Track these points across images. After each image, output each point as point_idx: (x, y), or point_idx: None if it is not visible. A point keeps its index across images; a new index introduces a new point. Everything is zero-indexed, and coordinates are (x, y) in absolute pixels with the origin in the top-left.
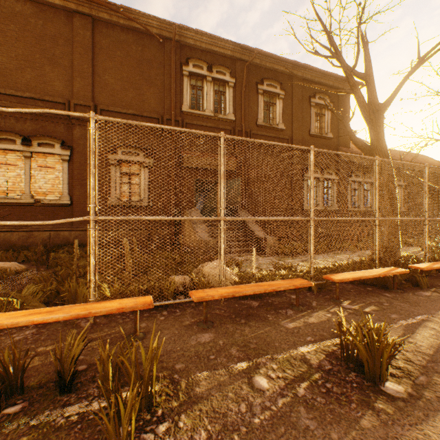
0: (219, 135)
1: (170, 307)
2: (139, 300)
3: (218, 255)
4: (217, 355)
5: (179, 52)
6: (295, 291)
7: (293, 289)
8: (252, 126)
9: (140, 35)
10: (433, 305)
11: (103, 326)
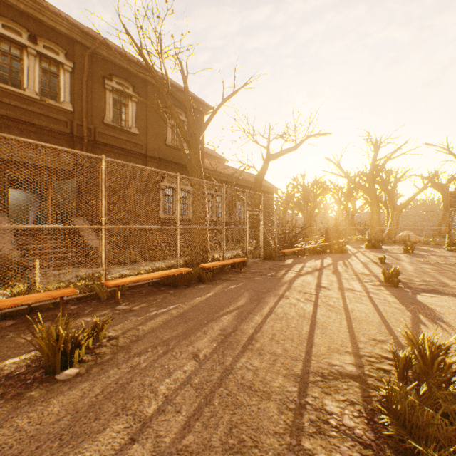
0: None
1: None
2: None
3: None
4: None
5: None
6: (82, 301)
7: (84, 299)
8: (98, 124)
9: None
10: (196, 295)
11: None
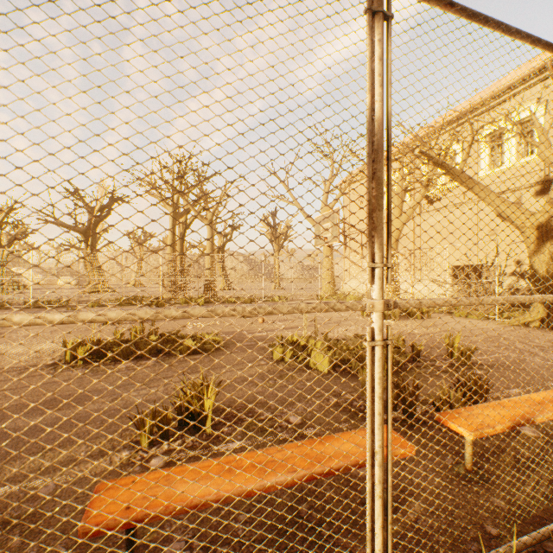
0: None
1: None
2: (469, 420)
3: (392, 450)
4: None
5: None
6: None
7: None
8: None
9: None
10: None
11: None
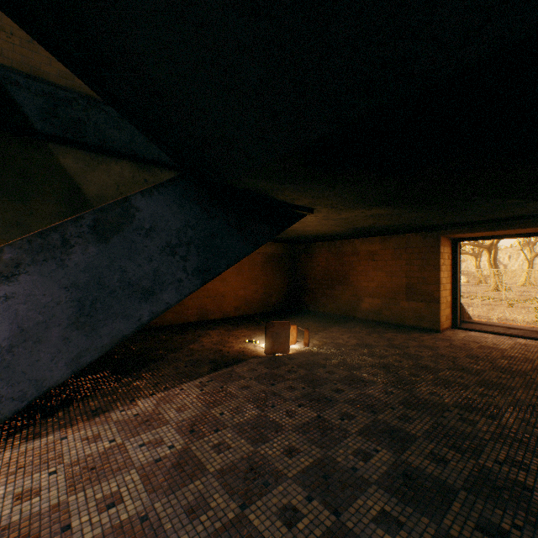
0: None
1: None
2: None
3: None
4: None
5: None
6: None
7: None
8: None
9: None
10: None
11: None
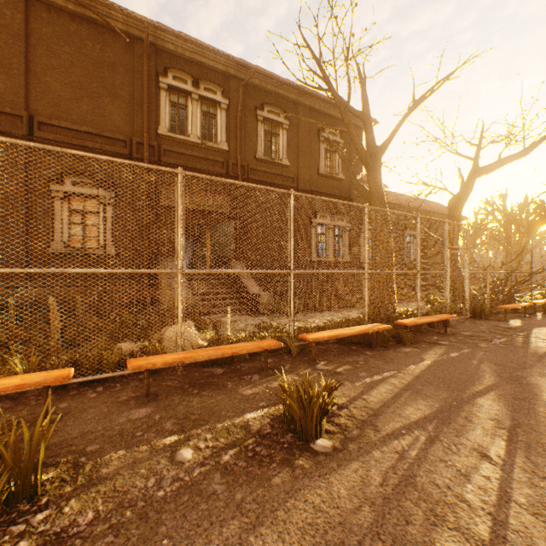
0: (176, 171)
1: (109, 382)
2: (53, 373)
3: (175, 315)
4: (146, 431)
5: (155, 58)
6: (273, 354)
7: (273, 352)
8: (250, 160)
9: (99, 28)
10: (406, 361)
11: (5, 411)
